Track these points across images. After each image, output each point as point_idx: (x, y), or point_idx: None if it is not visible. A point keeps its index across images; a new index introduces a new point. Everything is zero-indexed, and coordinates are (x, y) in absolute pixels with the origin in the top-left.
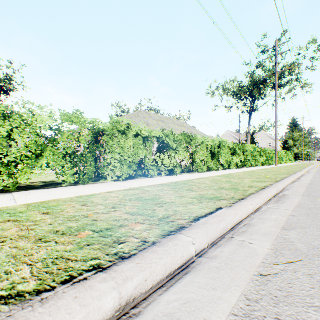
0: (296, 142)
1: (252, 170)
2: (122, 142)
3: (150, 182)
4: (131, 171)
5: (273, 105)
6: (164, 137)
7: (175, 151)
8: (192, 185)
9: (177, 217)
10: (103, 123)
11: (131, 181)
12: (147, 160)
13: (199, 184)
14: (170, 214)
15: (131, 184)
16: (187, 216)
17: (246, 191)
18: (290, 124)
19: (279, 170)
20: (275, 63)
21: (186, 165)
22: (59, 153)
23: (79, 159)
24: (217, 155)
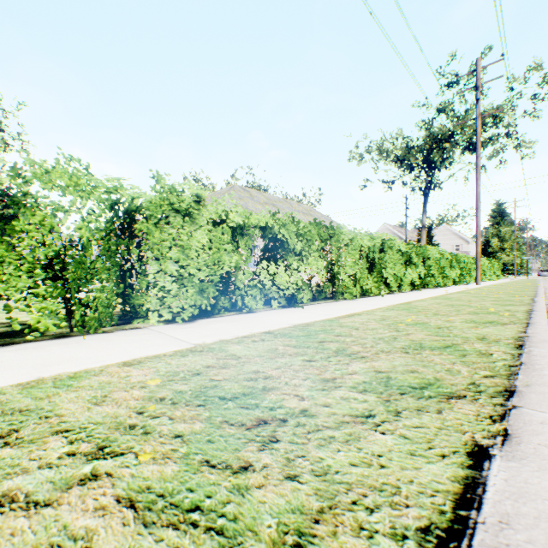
0: (505, 243)
1: (444, 293)
2: (184, 236)
3: (245, 325)
4: (205, 299)
5: (466, 179)
6: (276, 227)
7: (298, 256)
8: (344, 334)
9: (343, 539)
10: (140, 192)
11: (202, 324)
12: (240, 275)
13: (359, 331)
14: (308, 505)
15: (201, 331)
16: (382, 526)
17: (488, 357)
18: (493, 212)
19: (496, 295)
20: (477, 100)
21: (319, 284)
22: (37, 260)
23: (72, 273)
24: (379, 266)
